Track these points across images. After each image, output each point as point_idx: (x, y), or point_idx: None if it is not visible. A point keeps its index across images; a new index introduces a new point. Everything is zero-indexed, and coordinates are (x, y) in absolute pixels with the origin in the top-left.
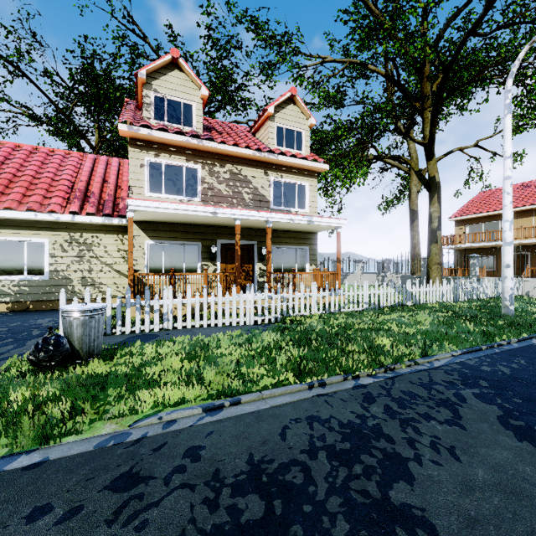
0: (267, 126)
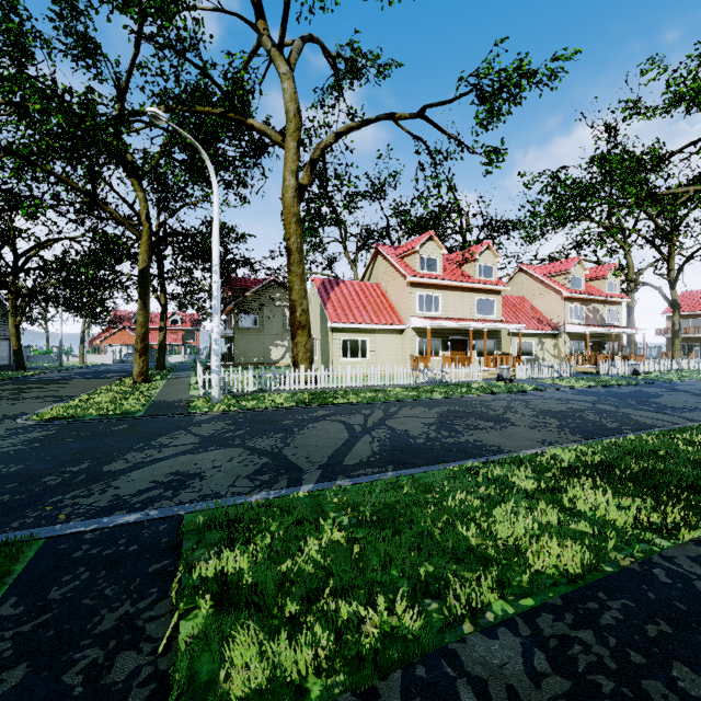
0: (603, 282)
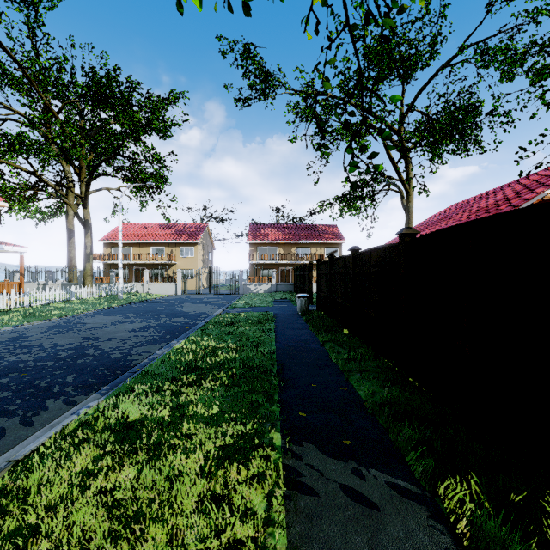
0: None
